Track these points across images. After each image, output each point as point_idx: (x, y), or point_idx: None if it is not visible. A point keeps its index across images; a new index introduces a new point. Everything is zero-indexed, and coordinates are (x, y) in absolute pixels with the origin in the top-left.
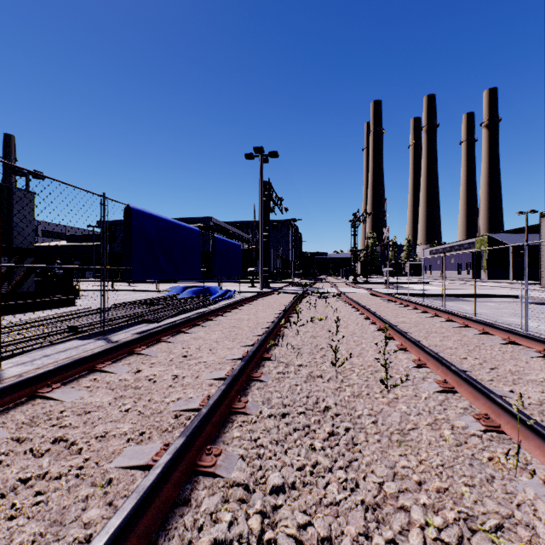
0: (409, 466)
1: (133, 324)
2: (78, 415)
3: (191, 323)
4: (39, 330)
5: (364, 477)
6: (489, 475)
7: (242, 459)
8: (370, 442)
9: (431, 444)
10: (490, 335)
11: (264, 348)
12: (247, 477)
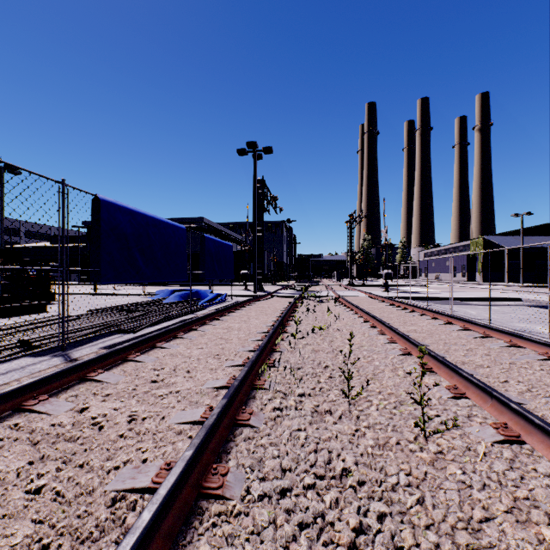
0: None
1: (104, 334)
2: None
3: (170, 334)
4: None
5: None
6: None
7: None
8: (424, 548)
9: None
10: (520, 348)
11: (255, 371)
12: None
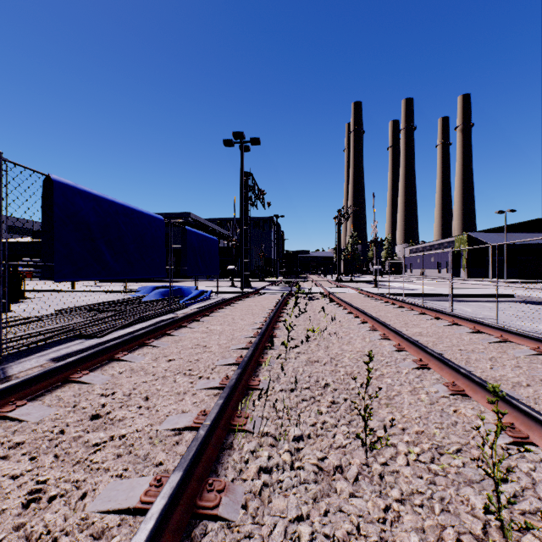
0: None
1: (63, 340)
2: None
3: (136, 342)
4: None
5: None
6: None
7: None
8: None
9: None
10: None
11: (235, 399)
12: None
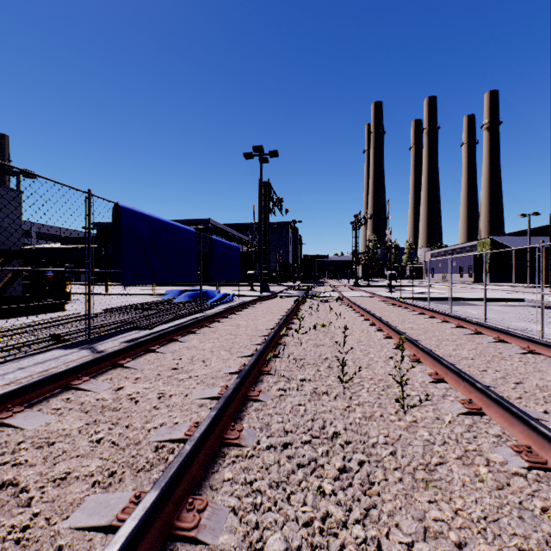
0: (442, 518)
1: (123, 330)
2: (38, 448)
3: (184, 330)
4: (17, 339)
5: (388, 534)
6: (547, 535)
7: (233, 514)
8: (390, 481)
9: (465, 486)
10: (507, 344)
11: (263, 360)
12: (239, 542)
